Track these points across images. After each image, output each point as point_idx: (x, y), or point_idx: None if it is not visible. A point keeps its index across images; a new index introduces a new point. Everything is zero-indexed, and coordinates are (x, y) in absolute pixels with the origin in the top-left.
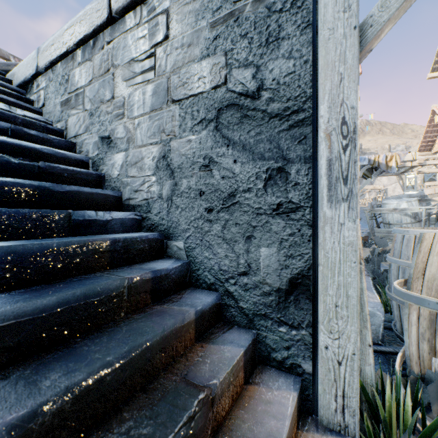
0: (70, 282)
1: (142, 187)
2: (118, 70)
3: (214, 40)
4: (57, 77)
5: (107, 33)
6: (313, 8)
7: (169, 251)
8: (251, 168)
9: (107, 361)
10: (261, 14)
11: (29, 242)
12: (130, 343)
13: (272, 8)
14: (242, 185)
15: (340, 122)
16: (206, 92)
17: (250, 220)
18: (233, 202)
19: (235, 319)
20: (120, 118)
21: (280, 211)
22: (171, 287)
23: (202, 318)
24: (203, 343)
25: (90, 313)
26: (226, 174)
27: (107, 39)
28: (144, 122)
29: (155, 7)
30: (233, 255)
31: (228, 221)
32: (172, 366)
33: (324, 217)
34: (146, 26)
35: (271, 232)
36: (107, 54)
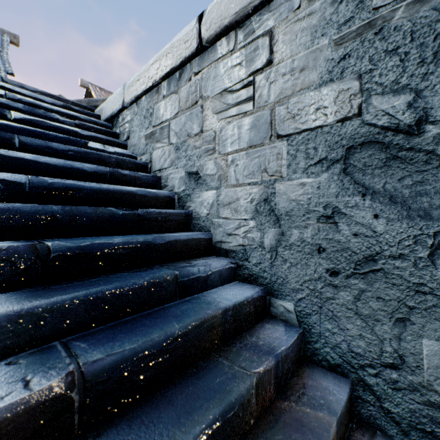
0: (195, 381)
1: (237, 231)
2: (208, 101)
3: (341, 60)
4: (142, 111)
5: (195, 64)
6: None
7: (273, 310)
8: (405, 228)
9: None
10: (423, 18)
11: (152, 329)
12: None
13: None
14: (389, 248)
15: None
16: (327, 126)
17: (404, 297)
18: (372, 269)
19: (375, 421)
20: (210, 153)
21: None
22: (289, 367)
23: (340, 425)
24: None
25: (226, 432)
26: (361, 231)
27: (195, 69)
28: (239, 158)
29: (254, 30)
30: (372, 337)
31: (363, 291)
32: None
33: None
34: (241, 52)
35: None
36: (195, 85)
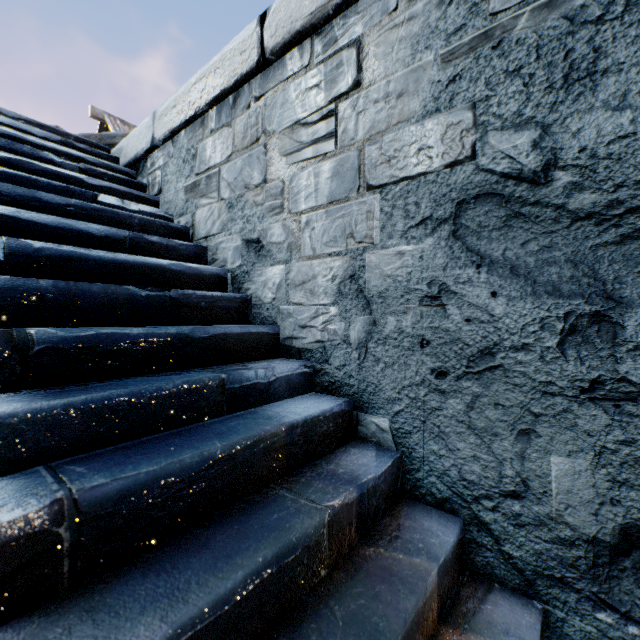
0: (244, 518)
1: (314, 321)
2: (273, 139)
3: (449, 83)
4: (180, 152)
5: (256, 84)
6: None
7: (361, 430)
8: (529, 309)
9: None
10: (551, 29)
11: (182, 448)
12: None
13: (577, 17)
14: (509, 337)
15: None
16: (433, 173)
17: (528, 401)
18: (488, 366)
19: (493, 571)
20: (277, 212)
21: (597, 395)
22: (379, 504)
23: (444, 575)
24: (453, 626)
25: (283, 583)
26: (475, 316)
27: (256, 93)
28: (316, 219)
29: (337, 38)
30: (488, 458)
31: (478, 397)
32: None
33: None
34: (320, 68)
35: (576, 430)
36: (256, 115)
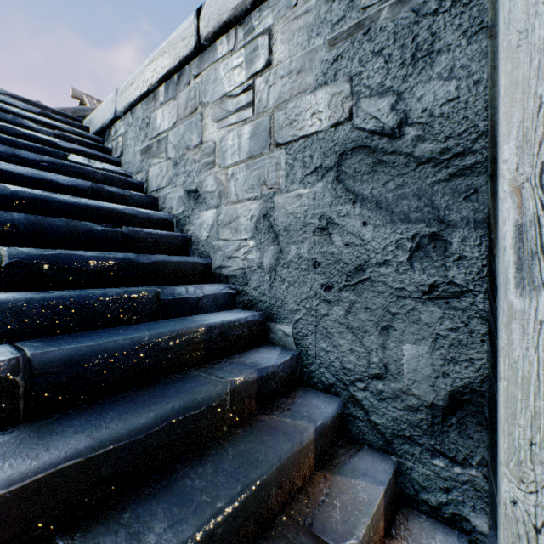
0: (164, 386)
1: (237, 253)
2: (208, 108)
3: (334, 61)
4: (137, 121)
5: (194, 65)
6: (487, 3)
7: (272, 336)
8: (389, 234)
9: (218, 508)
10: (403, 20)
11: (118, 335)
12: (242, 480)
13: (421, 10)
14: (375, 256)
15: (538, 169)
16: (322, 132)
17: (388, 304)
18: (361, 279)
19: (364, 436)
20: (210, 167)
21: (434, 295)
22: (279, 387)
23: (322, 436)
24: (326, 471)
25: (190, 429)
26: (352, 241)
27: (194, 72)
28: (239, 172)
29: (254, 27)
30: (361, 350)
31: (354, 303)
32: (290, 506)
33: (509, 309)
34: (242, 52)
35: (420, 323)
36: (194, 90)
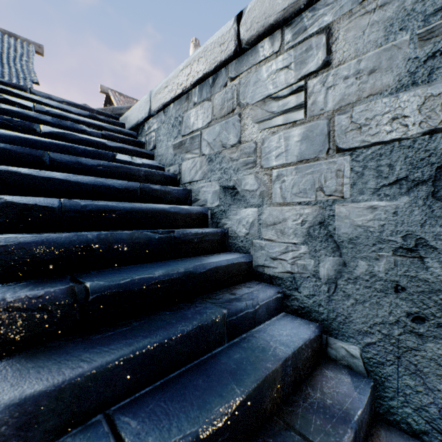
0: None
1: (284, 255)
2: (247, 109)
3: (428, 58)
4: (170, 119)
5: (231, 68)
6: None
7: (331, 351)
8: None
9: None
10: None
11: (209, 395)
12: None
13: None
14: None
15: None
16: (408, 139)
17: None
18: None
19: None
20: (250, 166)
21: None
22: (363, 433)
23: None
24: None
25: None
26: None
27: (231, 74)
28: (286, 174)
29: (306, 27)
30: None
31: None
32: None
33: None
34: (289, 53)
35: None
36: (231, 92)
